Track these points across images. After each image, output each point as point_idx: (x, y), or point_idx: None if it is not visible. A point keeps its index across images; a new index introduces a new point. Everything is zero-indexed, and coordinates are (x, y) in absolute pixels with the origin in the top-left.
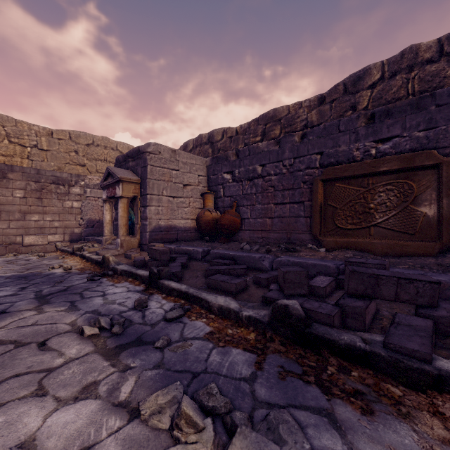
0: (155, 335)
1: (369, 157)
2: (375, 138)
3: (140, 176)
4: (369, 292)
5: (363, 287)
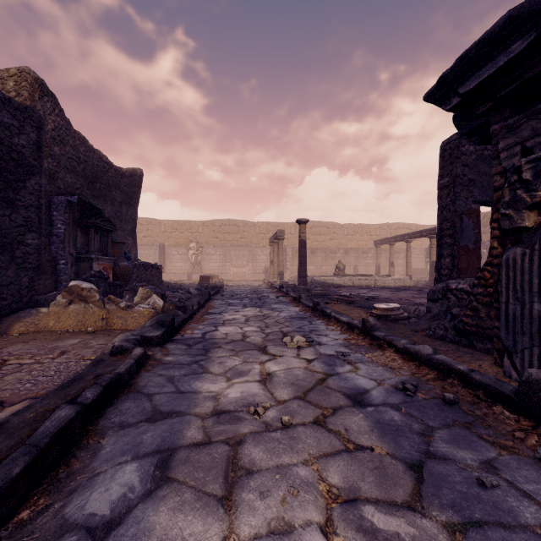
0: None
1: None
2: None
3: None
4: None
5: None
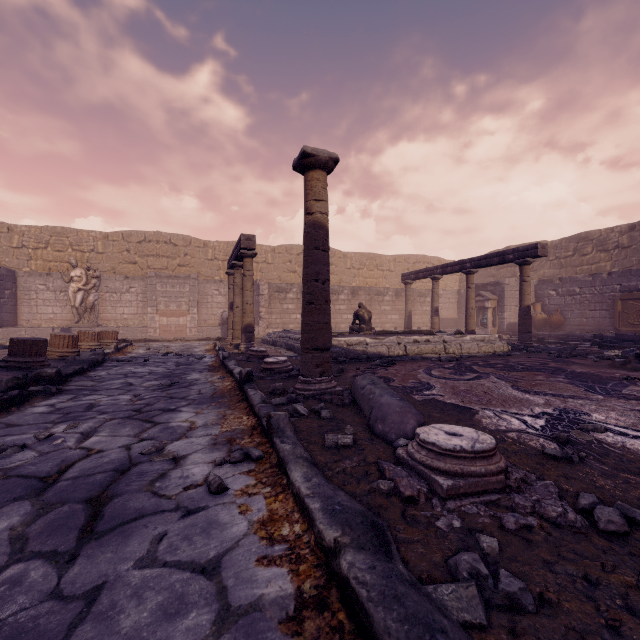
0: (558, 347)
1: None
2: None
3: (498, 296)
4: (620, 338)
5: (619, 337)
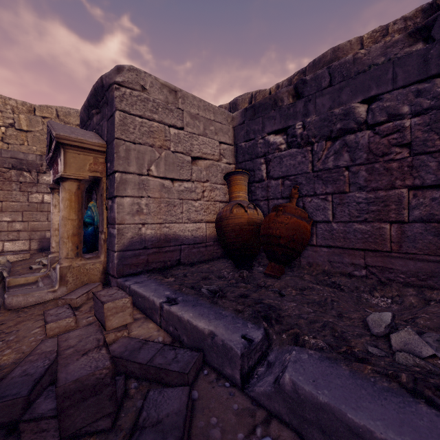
0: None
1: None
2: None
3: (105, 137)
4: None
5: None
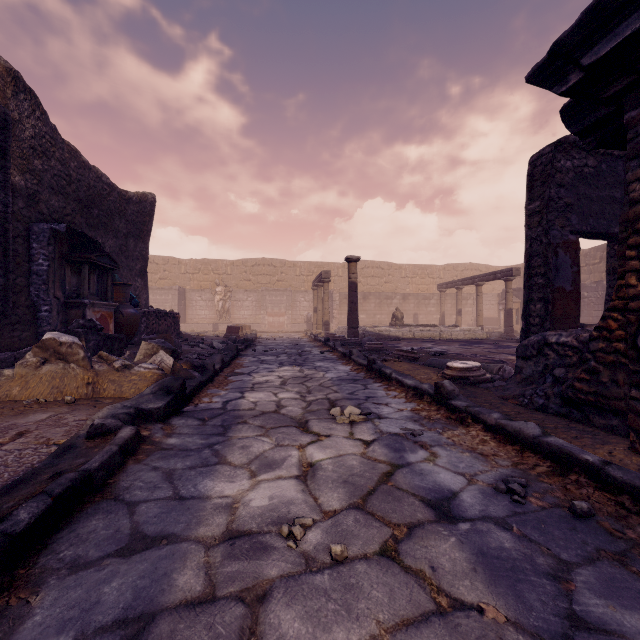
0: None
1: None
2: None
3: (520, 299)
4: None
5: None
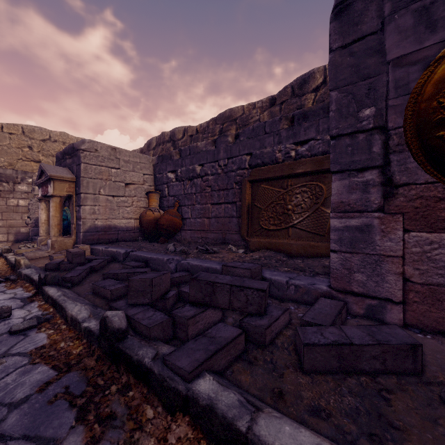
0: None
1: (290, 159)
2: (295, 140)
3: (75, 174)
4: (207, 300)
5: (201, 295)
